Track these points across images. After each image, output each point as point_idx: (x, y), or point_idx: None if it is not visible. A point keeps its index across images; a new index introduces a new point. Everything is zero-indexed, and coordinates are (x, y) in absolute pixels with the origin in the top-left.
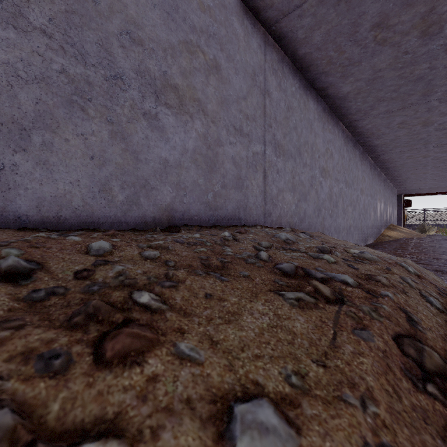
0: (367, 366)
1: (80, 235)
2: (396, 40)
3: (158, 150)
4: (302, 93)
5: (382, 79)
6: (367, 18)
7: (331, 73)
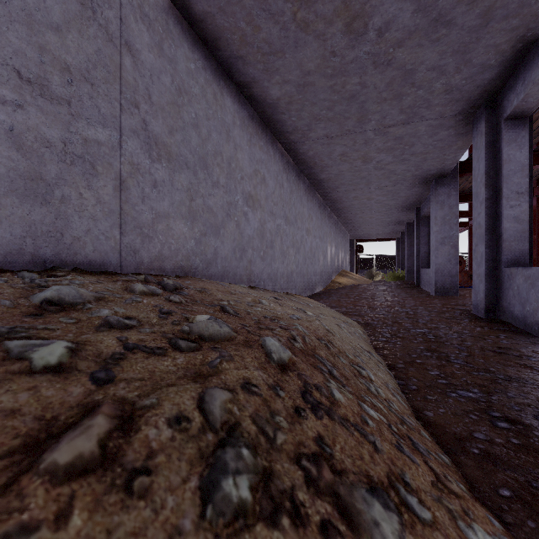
0: None
1: None
2: (320, 28)
3: None
4: (211, 79)
5: (314, 88)
6: None
7: (250, 61)
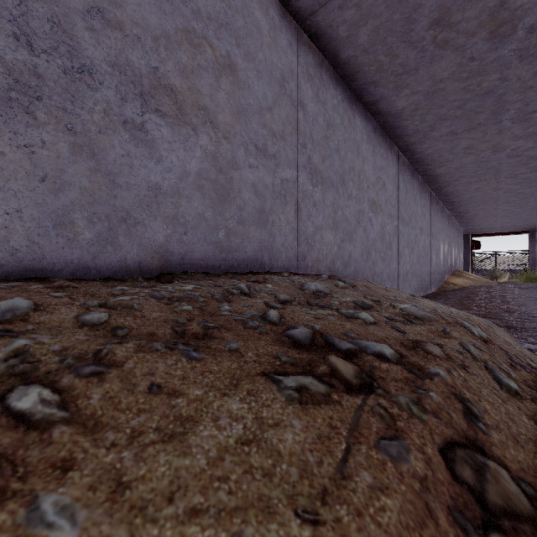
0: (391, 515)
1: (10, 288)
2: (460, 42)
3: (145, 172)
4: (347, 107)
5: (444, 93)
6: (423, 12)
7: (382, 83)
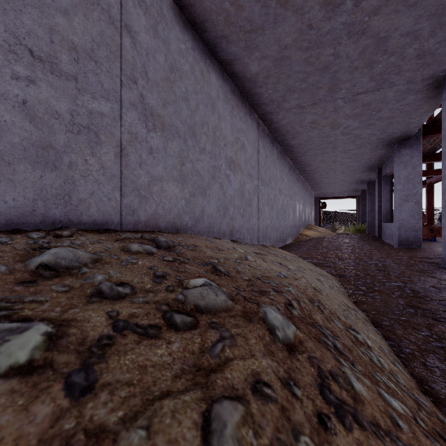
0: None
1: None
2: (298, 3)
3: None
4: (199, 58)
5: (290, 62)
6: None
7: (233, 40)
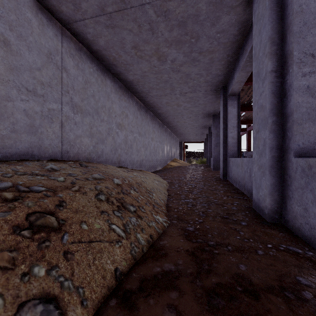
0: None
1: None
2: (147, 58)
3: None
4: (100, 74)
5: (148, 77)
6: (127, 41)
7: (118, 66)
